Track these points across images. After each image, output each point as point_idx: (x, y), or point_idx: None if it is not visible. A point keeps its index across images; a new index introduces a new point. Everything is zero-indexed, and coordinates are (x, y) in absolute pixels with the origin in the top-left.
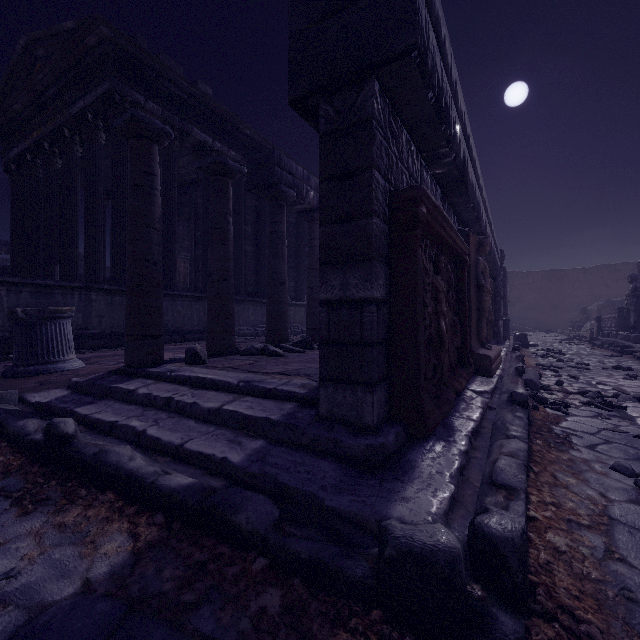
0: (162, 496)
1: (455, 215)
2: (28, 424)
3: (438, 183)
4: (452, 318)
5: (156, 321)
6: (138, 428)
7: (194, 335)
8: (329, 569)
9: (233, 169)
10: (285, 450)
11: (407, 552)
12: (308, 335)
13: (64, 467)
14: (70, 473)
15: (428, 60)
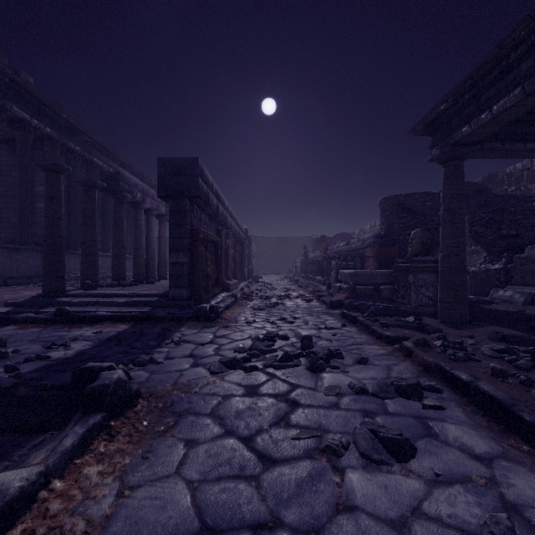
0: (131, 316)
1: (216, 222)
2: (29, 314)
3: (207, 215)
4: (213, 267)
5: (64, 269)
6: (92, 310)
7: (15, 280)
8: (183, 316)
9: (100, 185)
10: (160, 308)
11: (198, 308)
12: (135, 277)
13: (76, 321)
14: (80, 322)
15: (203, 194)
